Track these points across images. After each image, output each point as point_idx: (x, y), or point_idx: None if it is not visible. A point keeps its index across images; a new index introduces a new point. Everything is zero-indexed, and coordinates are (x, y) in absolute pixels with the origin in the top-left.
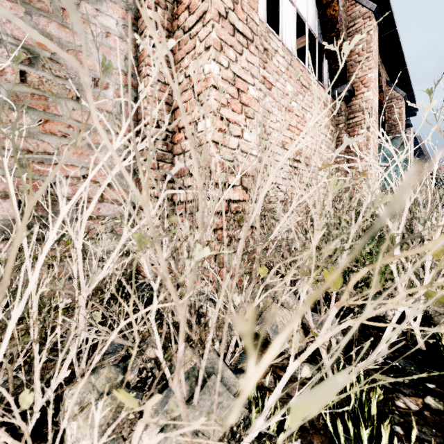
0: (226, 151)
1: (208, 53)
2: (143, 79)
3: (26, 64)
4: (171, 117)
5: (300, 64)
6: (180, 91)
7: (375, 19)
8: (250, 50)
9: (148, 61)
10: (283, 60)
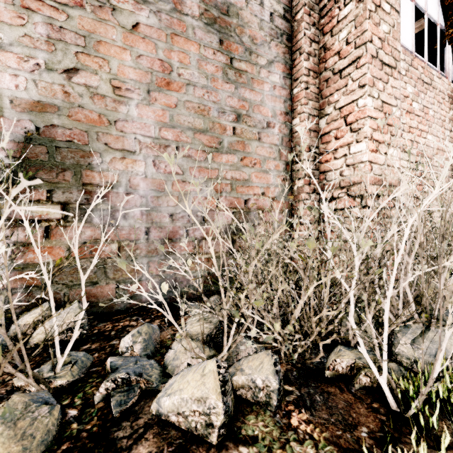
0: (376, 167)
1: (363, 90)
2: (298, 115)
3: (235, 122)
4: (318, 142)
5: (419, 59)
6: (328, 121)
7: None
8: (394, 76)
9: (303, 101)
10: (403, 63)
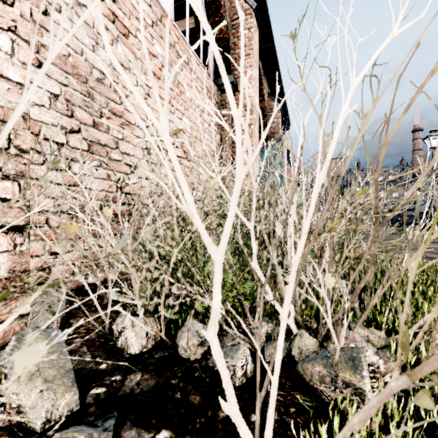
0: None
1: None
2: None
3: None
4: None
5: (179, 33)
6: None
7: (256, 19)
8: None
9: None
10: (149, 9)
